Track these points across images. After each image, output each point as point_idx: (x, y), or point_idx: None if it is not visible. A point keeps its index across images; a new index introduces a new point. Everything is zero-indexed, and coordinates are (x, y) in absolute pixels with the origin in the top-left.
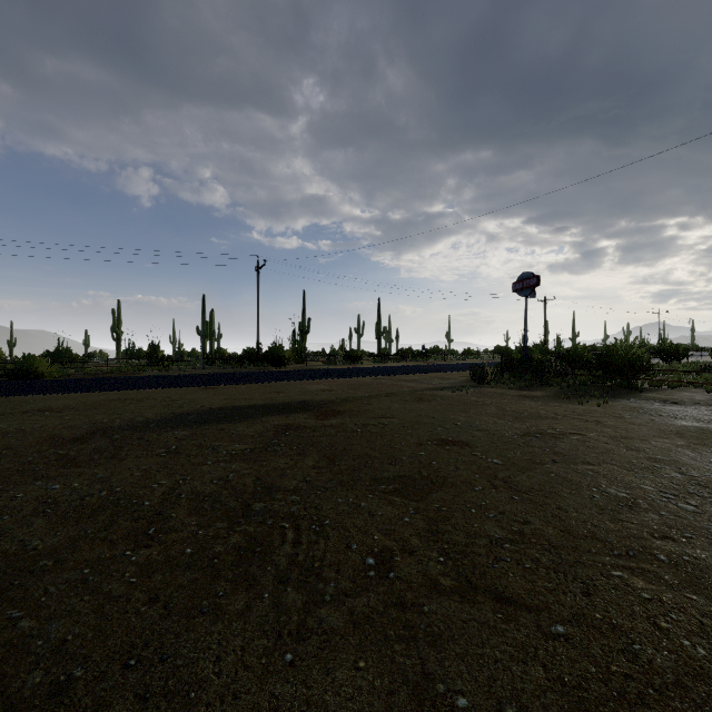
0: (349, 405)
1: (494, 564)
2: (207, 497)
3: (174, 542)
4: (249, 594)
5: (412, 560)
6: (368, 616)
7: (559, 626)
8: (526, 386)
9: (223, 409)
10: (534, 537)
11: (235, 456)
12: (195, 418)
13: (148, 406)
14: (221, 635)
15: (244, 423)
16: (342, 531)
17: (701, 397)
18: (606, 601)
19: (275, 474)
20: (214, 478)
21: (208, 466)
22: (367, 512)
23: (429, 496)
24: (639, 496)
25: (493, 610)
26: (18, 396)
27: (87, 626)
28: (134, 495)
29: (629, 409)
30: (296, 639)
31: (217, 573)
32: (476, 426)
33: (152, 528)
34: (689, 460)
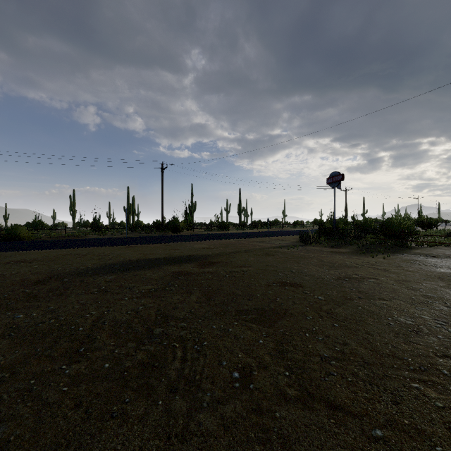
0: (221, 258)
1: (325, 377)
2: (123, 324)
3: (97, 358)
4: (148, 401)
5: (266, 374)
6: (235, 421)
7: (377, 430)
8: (335, 245)
9: (138, 261)
10: (352, 356)
11: (144, 294)
12: (119, 267)
13: (89, 259)
14: (125, 437)
15: (151, 270)
16: (215, 350)
17: (450, 253)
18: (411, 409)
19: (170, 307)
20: (128, 310)
21: (125, 301)
22: (233, 335)
23: (276, 323)
24: (421, 324)
25: (327, 416)
26: (5, 252)
27: (26, 429)
28: (72, 322)
29: (404, 261)
30: (181, 440)
31: (126, 383)
32: (305, 273)
33: (83, 348)
34: (450, 296)
